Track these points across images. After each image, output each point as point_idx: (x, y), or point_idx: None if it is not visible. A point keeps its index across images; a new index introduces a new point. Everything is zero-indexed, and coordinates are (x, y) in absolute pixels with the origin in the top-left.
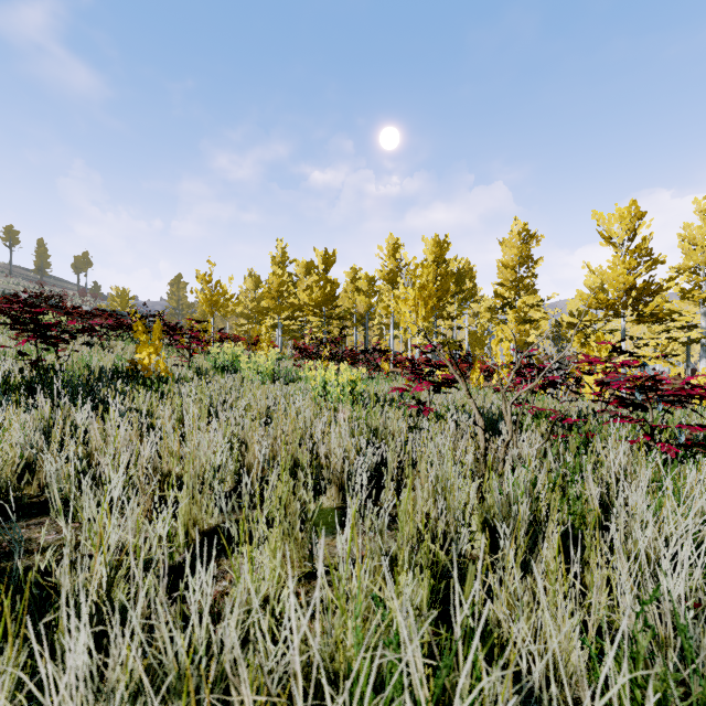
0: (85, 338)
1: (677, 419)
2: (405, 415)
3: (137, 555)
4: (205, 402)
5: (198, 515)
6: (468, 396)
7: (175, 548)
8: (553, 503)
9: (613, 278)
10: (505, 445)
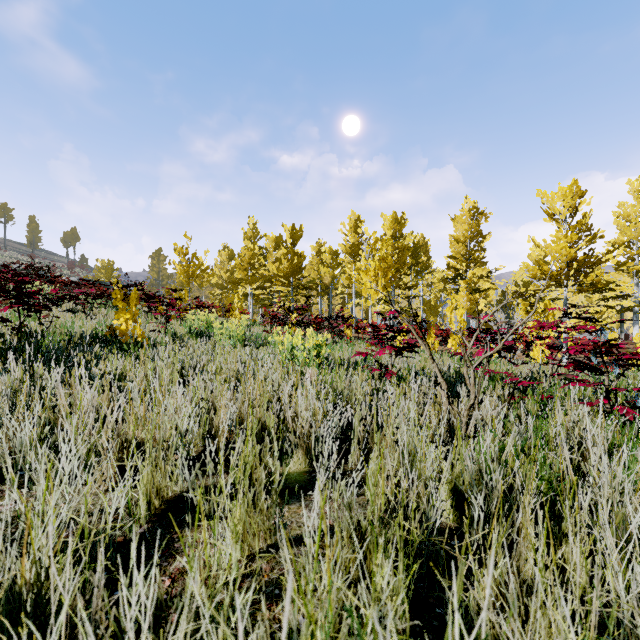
0: (70, 305)
1: (625, 381)
2: (368, 377)
3: (85, 537)
4: (178, 365)
5: (161, 483)
6: (431, 360)
7: (136, 520)
8: (528, 473)
9: (556, 251)
10: (468, 408)
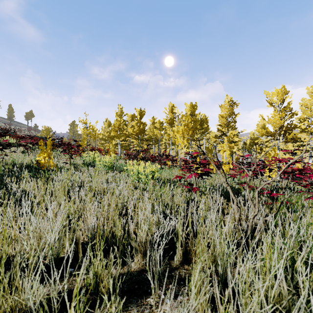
0: (22, 149)
1: None
2: (181, 190)
3: None
4: (70, 184)
5: (18, 298)
6: (226, 184)
7: None
8: None
9: (274, 122)
10: (253, 217)
